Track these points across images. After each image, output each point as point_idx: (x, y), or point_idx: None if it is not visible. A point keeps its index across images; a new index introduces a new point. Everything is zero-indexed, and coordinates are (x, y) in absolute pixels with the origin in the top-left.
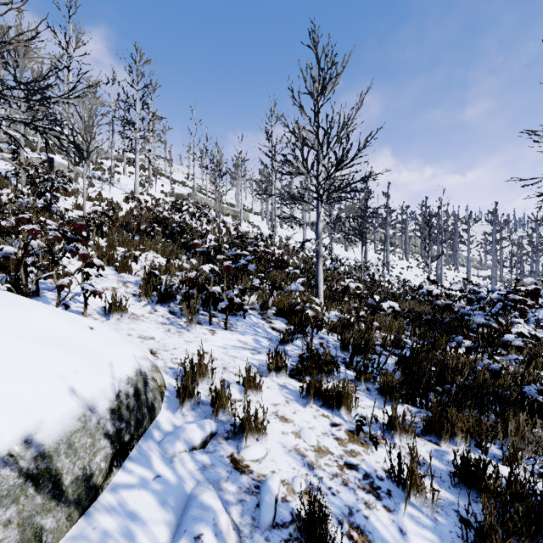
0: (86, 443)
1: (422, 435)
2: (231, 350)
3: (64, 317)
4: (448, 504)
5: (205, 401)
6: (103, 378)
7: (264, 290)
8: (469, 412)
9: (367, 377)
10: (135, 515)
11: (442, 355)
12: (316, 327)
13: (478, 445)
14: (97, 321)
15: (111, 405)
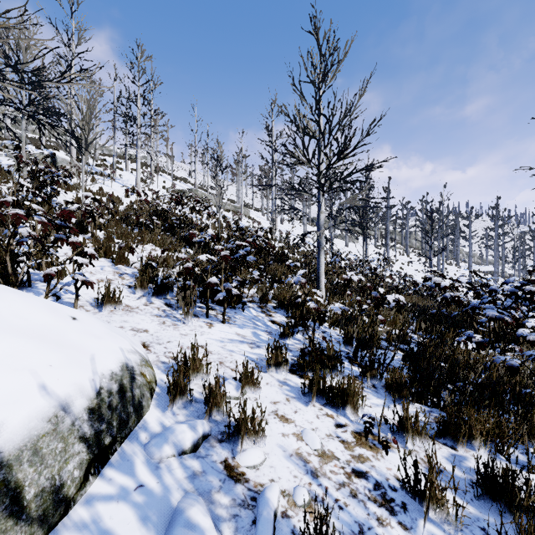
0: (57, 448)
1: (436, 438)
2: (228, 344)
3: (42, 306)
4: (472, 520)
5: (199, 399)
6: (81, 374)
7: (264, 283)
8: (487, 413)
9: (373, 374)
10: (110, 534)
11: (451, 351)
12: (319, 320)
13: (499, 449)
14: (89, 312)
15: (90, 403)
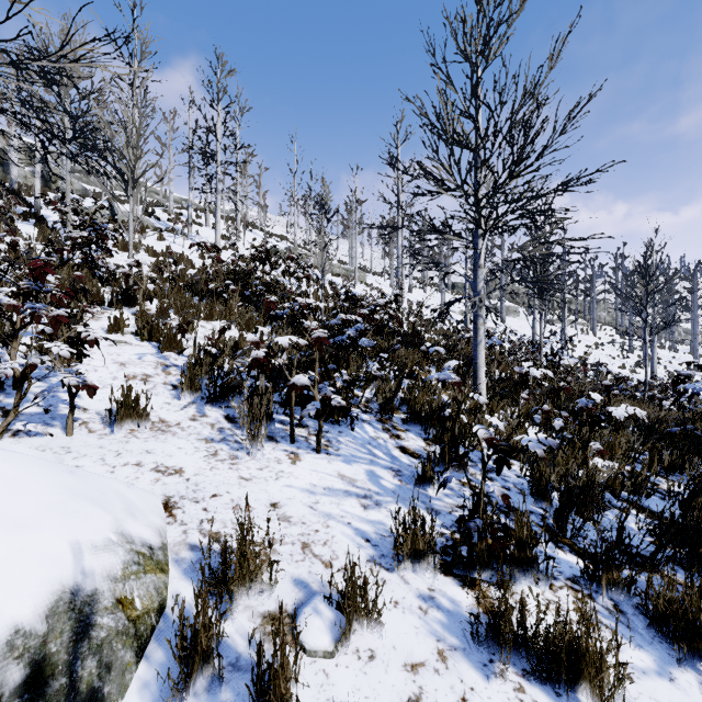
0: None
1: None
2: (323, 499)
3: None
4: None
5: (245, 657)
6: None
7: (386, 380)
8: None
9: (614, 579)
10: None
11: None
12: (496, 464)
13: None
14: (93, 435)
15: None
